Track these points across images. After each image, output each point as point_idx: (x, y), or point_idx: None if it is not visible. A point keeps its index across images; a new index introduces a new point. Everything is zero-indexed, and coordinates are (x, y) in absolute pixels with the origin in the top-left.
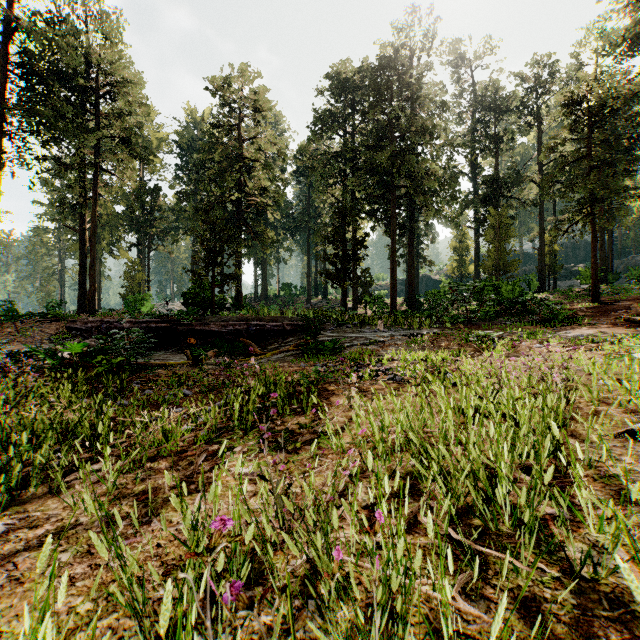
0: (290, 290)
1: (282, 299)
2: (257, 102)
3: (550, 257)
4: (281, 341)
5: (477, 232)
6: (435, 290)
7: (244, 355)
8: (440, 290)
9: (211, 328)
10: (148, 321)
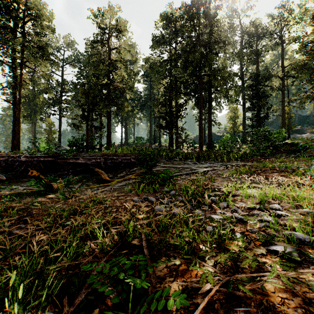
0: (140, 140)
1: (136, 145)
2: (119, 25)
3: (288, 120)
4: (128, 170)
5: (244, 107)
6: (223, 139)
7: (98, 181)
8: (226, 139)
9: (79, 161)
10: (38, 156)
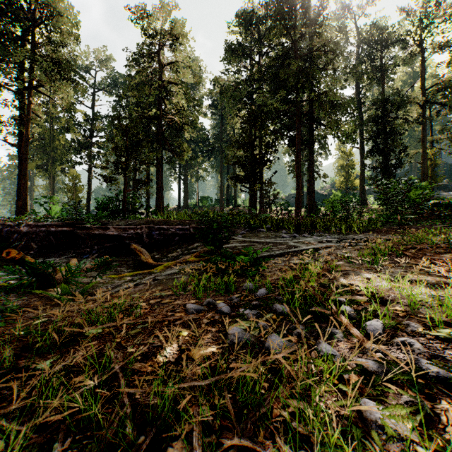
0: (206, 201)
1: (200, 208)
2: (174, 28)
3: (431, 170)
4: (185, 247)
5: (362, 151)
6: (332, 198)
7: (136, 265)
8: (337, 198)
9: (109, 232)
10: (47, 224)
